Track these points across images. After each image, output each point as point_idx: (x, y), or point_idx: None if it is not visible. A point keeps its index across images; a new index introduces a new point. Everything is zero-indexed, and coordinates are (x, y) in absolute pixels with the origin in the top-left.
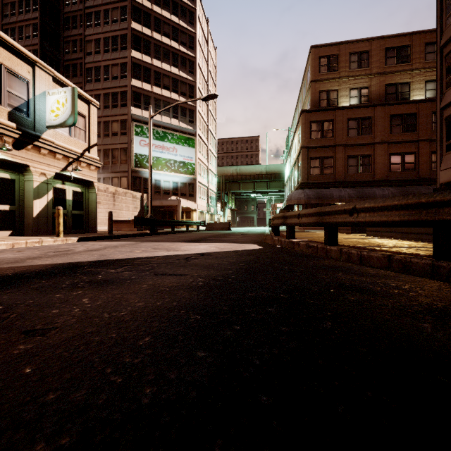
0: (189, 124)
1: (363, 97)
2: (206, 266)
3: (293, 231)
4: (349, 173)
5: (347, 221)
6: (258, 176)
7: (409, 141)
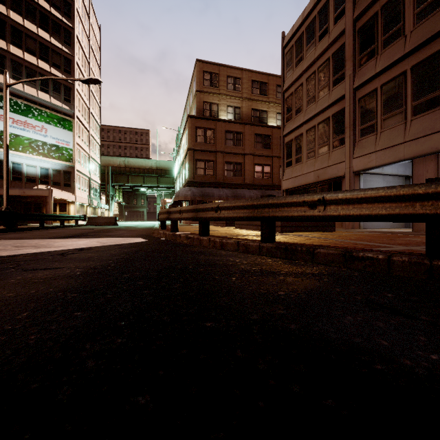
0: (65, 102)
1: (237, 115)
2: (85, 259)
3: (176, 225)
4: (227, 176)
5: (214, 217)
6: (149, 170)
7: (266, 156)
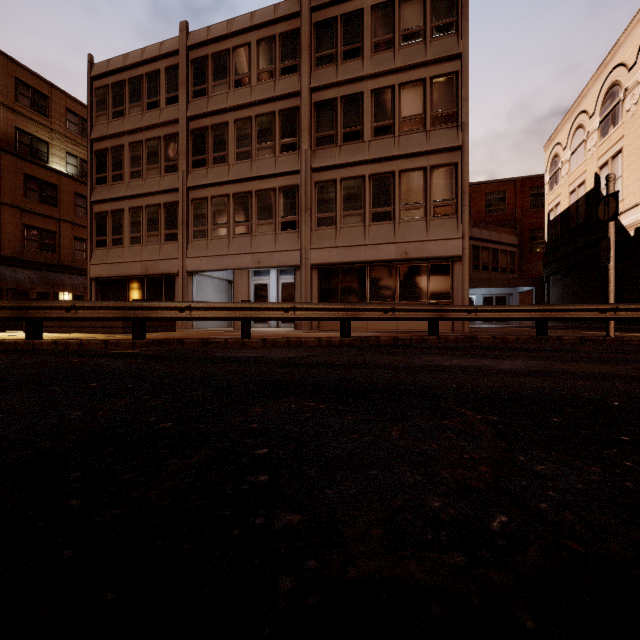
0: None
1: None
2: None
3: None
4: None
5: (66, 316)
6: None
7: (49, 216)
